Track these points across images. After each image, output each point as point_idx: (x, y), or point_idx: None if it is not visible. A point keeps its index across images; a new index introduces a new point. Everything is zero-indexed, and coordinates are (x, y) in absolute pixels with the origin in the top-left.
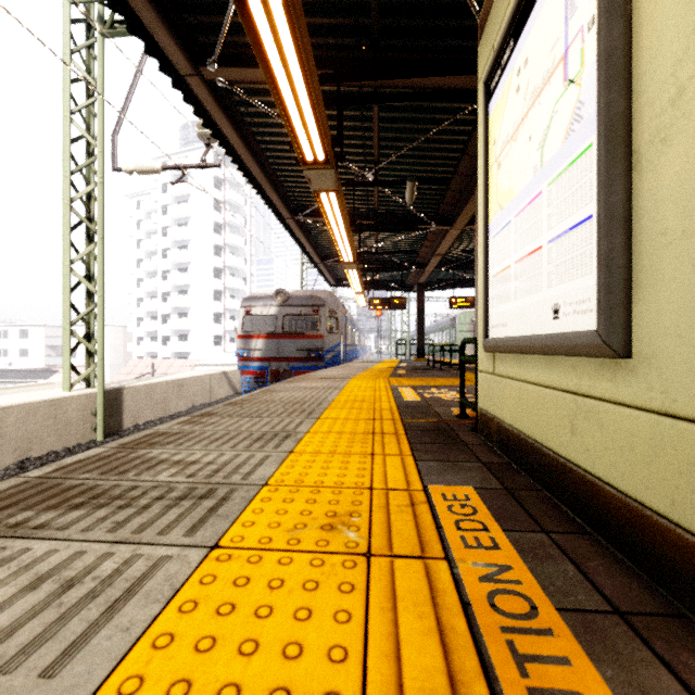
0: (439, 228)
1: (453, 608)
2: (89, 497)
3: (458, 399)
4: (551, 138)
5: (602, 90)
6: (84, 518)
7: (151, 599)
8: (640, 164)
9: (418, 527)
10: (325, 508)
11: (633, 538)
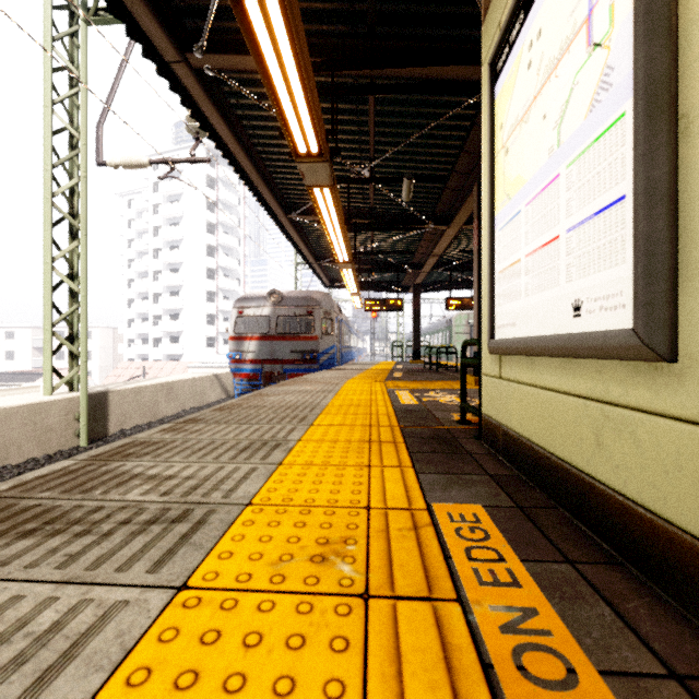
0: (436, 228)
1: (472, 673)
2: (43, 522)
3: (458, 403)
4: (570, 113)
5: (640, 46)
6: (31, 549)
7: (93, 666)
8: (690, 130)
9: (423, 557)
10: (315, 534)
11: (680, 575)
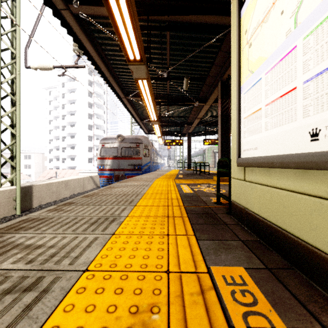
0: (199, 104)
1: None
2: None
3: (213, 191)
4: (308, 0)
5: None
6: None
7: None
8: None
9: (212, 327)
10: (129, 301)
11: None
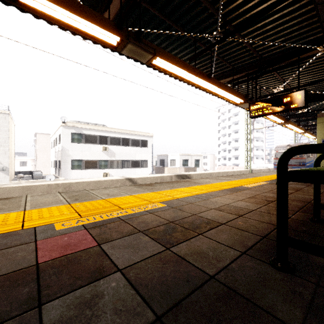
0: None
1: None
2: None
3: None
4: None
5: None
6: None
7: None
8: None
9: None
10: None
11: None
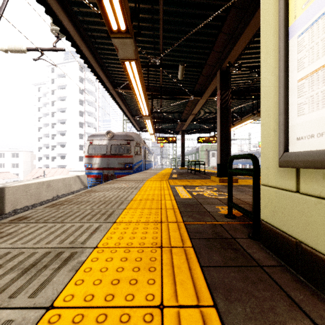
0: (194, 98)
1: None
2: None
3: (216, 196)
4: None
5: None
6: None
7: None
8: None
9: None
10: None
11: None
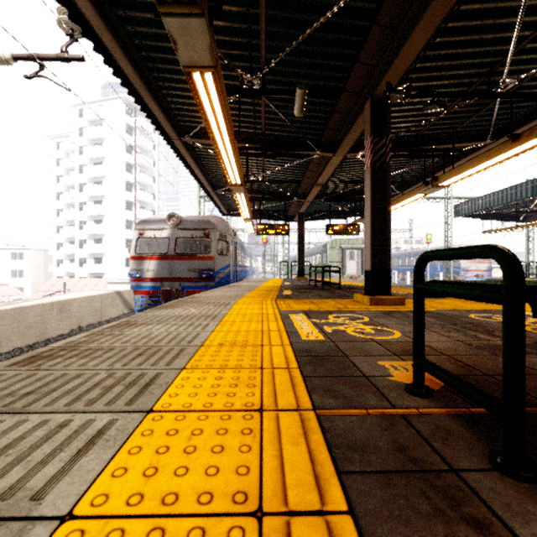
0: (322, 155)
1: None
2: None
3: (371, 335)
4: None
5: None
6: None
7: None
8: None
9: None
10: None
11: None
